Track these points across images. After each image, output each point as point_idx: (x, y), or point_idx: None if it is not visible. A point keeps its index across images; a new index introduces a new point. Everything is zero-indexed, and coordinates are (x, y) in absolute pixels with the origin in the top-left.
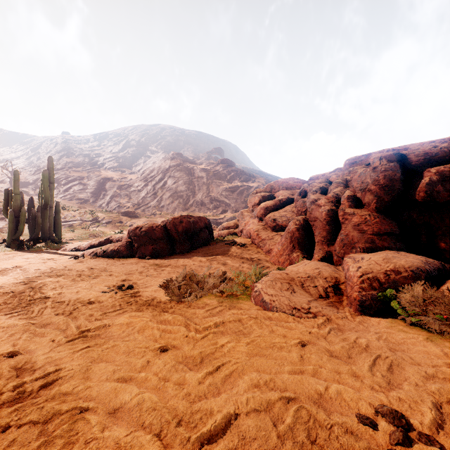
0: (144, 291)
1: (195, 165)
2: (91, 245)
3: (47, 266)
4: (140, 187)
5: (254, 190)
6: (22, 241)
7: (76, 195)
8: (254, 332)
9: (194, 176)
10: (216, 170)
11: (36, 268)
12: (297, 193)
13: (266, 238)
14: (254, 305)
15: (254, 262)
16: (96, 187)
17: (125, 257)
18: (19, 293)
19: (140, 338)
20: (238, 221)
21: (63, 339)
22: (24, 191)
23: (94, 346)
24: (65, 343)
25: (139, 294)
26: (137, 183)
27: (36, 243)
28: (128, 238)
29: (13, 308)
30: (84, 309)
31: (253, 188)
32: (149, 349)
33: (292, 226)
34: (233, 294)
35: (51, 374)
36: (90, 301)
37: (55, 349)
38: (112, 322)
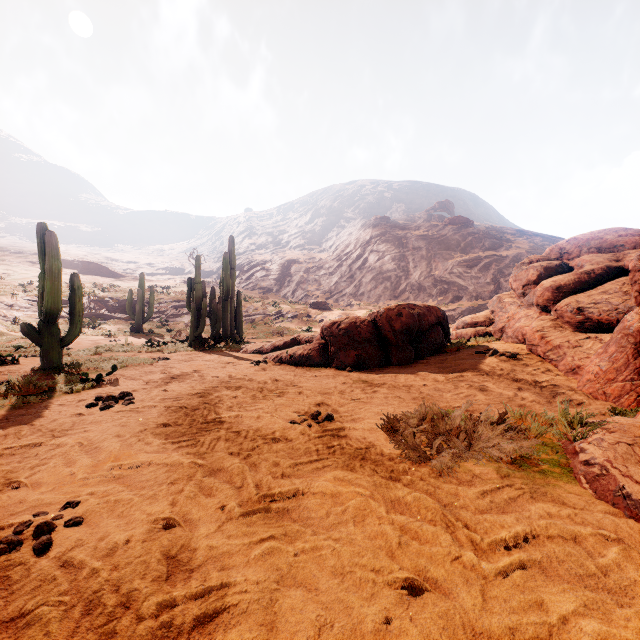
0: (351, 428)
1: (409, 231)
2: (274, 347)
3: (225, 373)
4: (332, 269)
5: (509, 261)
6: (203, 339)
7: (258, 283)
8: (638, 591)
9: (407, 247)
10: (441, 236)
11: (214, 375)
12: (637, 255)
13: (564, 343)
14: (594, 498)
15: (544, 390)
16: (280, 272)
17: (317, 366)
18: (192, 410)
19: (359, 539)
20: (491, 312)
21: (236, 509)
22: (208, 282)
23: (281, 539)
24: (238, 518)
25: (344, 434)
26: (328, 264)
27: (217, 342)
28: (321, 339)
29: (183, 433)
30: (266, 451)
31: (508, 258)
32: (383, 580)
33: (637, 321)
34: (526, 458)
35: (213, 591)
36: (274, 436)
37: (224, 528)
38: (308, 486)
